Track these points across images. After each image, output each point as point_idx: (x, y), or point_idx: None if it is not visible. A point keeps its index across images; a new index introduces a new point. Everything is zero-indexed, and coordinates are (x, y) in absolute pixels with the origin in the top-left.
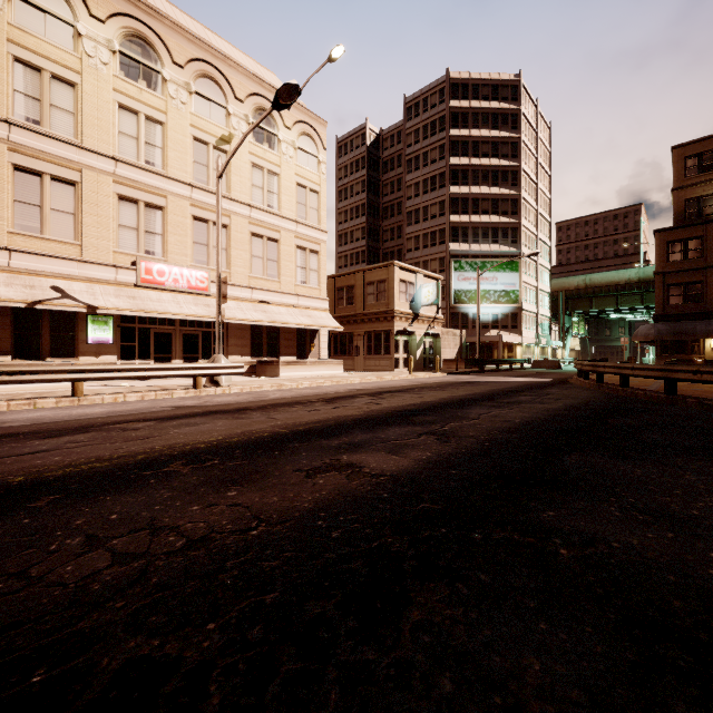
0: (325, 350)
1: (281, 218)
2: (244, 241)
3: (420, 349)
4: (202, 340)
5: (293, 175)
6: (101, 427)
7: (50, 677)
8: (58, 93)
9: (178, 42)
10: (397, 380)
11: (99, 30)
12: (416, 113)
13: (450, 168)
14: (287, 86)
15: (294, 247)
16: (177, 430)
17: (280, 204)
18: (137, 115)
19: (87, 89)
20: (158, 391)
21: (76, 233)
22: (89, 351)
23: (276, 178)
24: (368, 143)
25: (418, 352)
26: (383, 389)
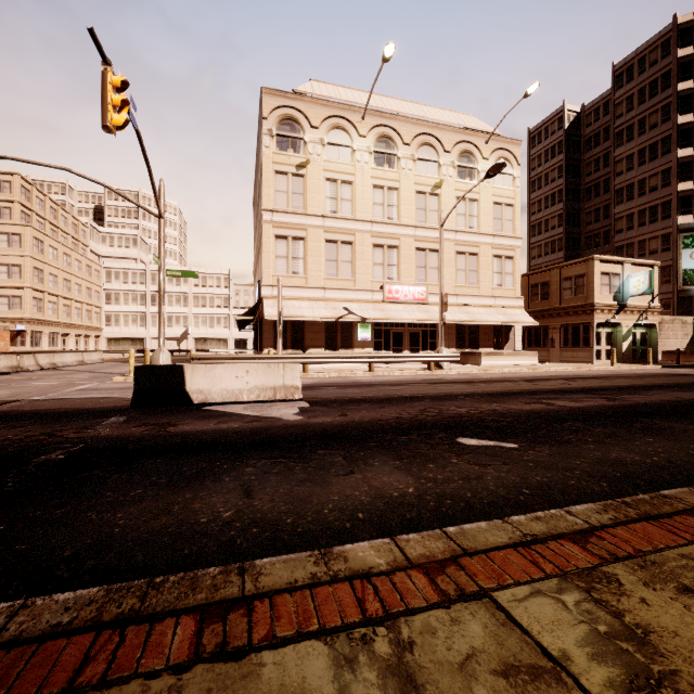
0: (520, 342)
1: (480, 235)
2: (451, 259)
3: (627, 340)
4: (421, 336)
5: (490, 197)
6: (406, 384)
7: (477, 418)
8: (344, 191)
9: (407, 129)
10: (594, 370)
11: (363, 143)
12: (628, 78)
13: (678, 129)
14: (496, 165)
15: (491, 257)
16: (445, 387)
17: (479, 224)
18: (383, 189)
19: (357, 183)
20: (409, 370)
21: (352, 273)
22: (359, 345)
23: (476, 203)
24: (565, 125)
25: (624, 344)
26: (577, 376)
